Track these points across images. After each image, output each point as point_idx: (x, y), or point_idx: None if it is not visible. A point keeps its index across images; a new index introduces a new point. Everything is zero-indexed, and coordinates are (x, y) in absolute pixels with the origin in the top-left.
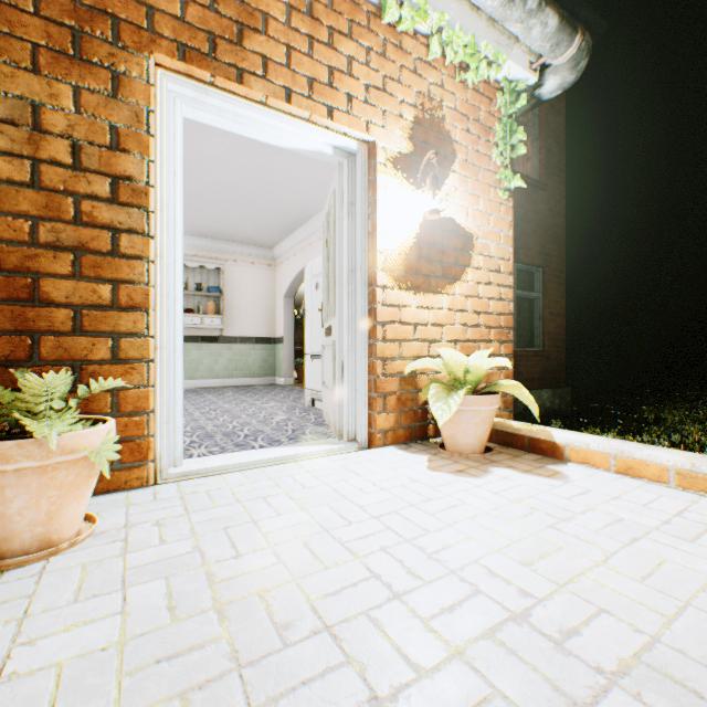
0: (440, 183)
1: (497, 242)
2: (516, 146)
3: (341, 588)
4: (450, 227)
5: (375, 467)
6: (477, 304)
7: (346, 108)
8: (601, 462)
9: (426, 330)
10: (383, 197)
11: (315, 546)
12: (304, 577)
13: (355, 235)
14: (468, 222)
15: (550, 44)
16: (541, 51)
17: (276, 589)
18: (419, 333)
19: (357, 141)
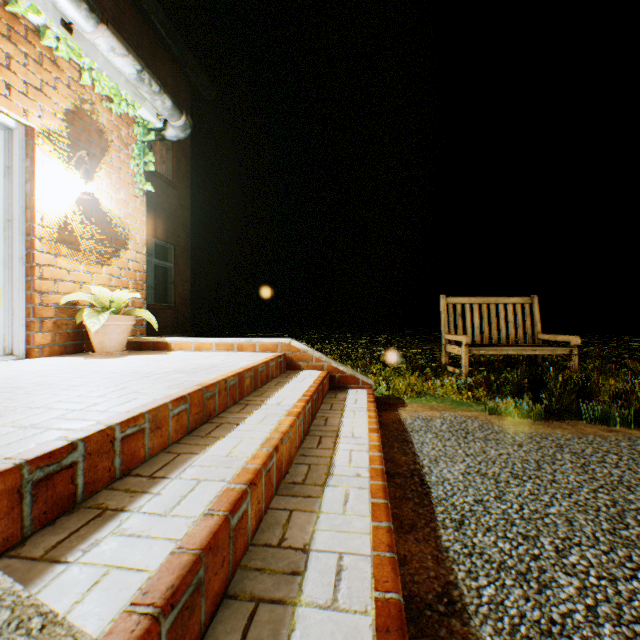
0: (91, 172)
1: (136, 223)
2: (149, 164)
3: (45, 380)
4: (99, 205)
5: (41, 362)
6: (121, 262)
7: (6, 93)
8: (189, 347)
9: (80, 275)
10: (42, 170)
11: (16, 378)
12: (18, 382)
13: (13, 193)
14: (114, 205)
15: (169, 114)
16: (164, 114)
17: (2, 385)
18: (74, 276)
19: (16, 121)
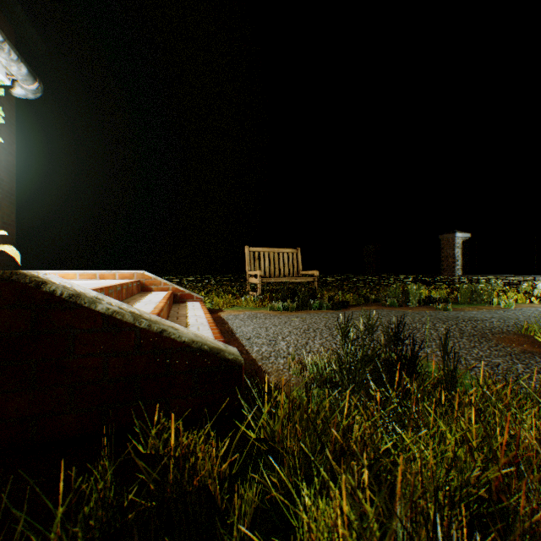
0: None
1: None
2: None
3: None
4: None
5: None
6: None
7: None
8: None
9: None
10: None
11: None
12: None
13: None
14: None
15: (23, 78)
16: (18, 77)
17: None
18: None
19: None
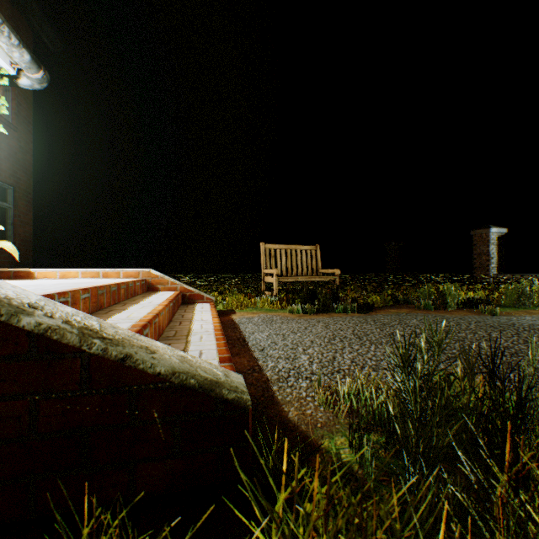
0: None
1: None
2: (2, 107)
3: None
4: None
5: None
6: None
7: None
8: (54, 275)
9: None
10: None
11: None
12: None
13: None
14: None
15: (27, 66)
16: (21, 65)
17: None
18: None
19: None
